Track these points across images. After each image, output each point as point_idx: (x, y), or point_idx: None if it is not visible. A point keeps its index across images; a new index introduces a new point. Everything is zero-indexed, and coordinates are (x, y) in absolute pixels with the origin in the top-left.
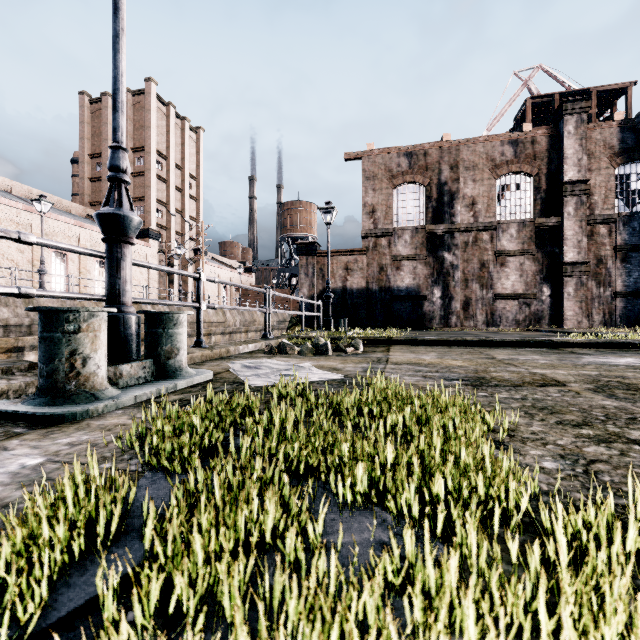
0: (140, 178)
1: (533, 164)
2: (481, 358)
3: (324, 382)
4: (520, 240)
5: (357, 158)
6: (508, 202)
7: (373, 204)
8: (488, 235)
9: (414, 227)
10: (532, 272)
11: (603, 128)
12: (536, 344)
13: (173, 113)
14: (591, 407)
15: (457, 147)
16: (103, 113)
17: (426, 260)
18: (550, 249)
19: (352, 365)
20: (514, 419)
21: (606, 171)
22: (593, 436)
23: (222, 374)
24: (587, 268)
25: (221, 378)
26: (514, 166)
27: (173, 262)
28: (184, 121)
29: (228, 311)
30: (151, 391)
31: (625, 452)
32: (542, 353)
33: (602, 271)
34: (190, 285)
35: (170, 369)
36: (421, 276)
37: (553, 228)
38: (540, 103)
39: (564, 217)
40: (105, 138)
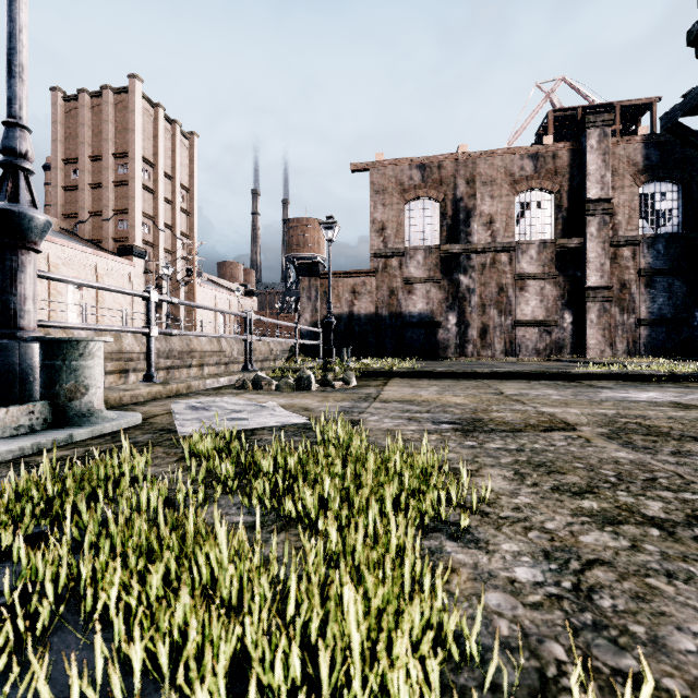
0: (123, 188)
1: (554, 180)
2: (487, 393)
3: (279, 428)
4: (540, 262)
5: (365, 169)
6: (528, 221)
7: (383, 221)
8: (507, 256)
9: (427, 247)
10: (553, 297)
11: (627, 143)
12: (552, 376)
13: (162, 115)
14: (601, 462)
15: (474, 160)
16: (80, 112)
17: (440, 283)
18: (572, 272)
19: (330, 404)
20: (497, 484)
21: (630, 189)
22: (597, 512)
23: (157, 418)
24: (610, 293)
25: (150, 423)
26: (534, 182)
27: (162, 284)
28: (175, 125)
29: (224, 339)
30: (22, 446)
31: (638, 542)
32: (557, 387)
33: (626, 296)
34: (182, 310)
35: (73, 413)
36: (435, 301)
37: (575, 250)
38: (563, 117)
39: (586, 238)
40: (82, 141)
